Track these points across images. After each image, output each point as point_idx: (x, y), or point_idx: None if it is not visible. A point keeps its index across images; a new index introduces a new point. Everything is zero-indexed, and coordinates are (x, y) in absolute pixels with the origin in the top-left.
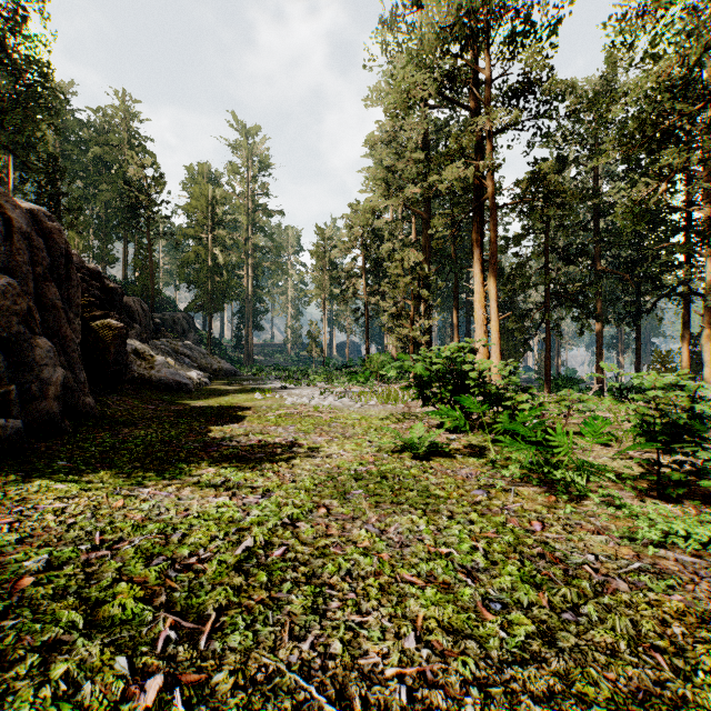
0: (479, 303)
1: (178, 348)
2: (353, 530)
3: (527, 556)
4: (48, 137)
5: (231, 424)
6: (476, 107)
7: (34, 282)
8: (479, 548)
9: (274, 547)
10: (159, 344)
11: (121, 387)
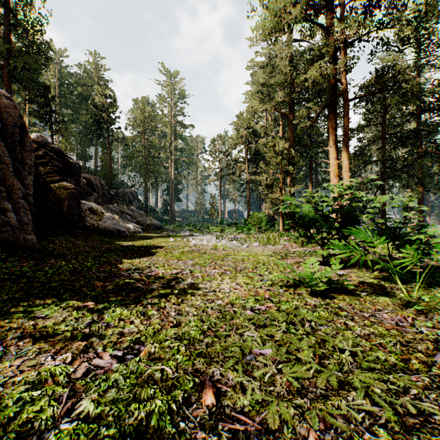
0: (334, 173)
1: (124, 210)
2: None
3: None
4: (51, 83)
5: (142, 258)
6: (331, 27)
7: None
8: None
9: None
10: (111, 207)
11: (74, 231)
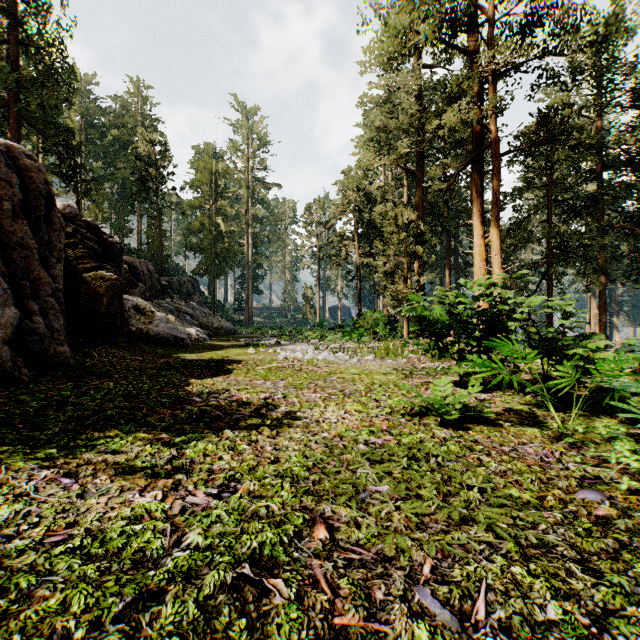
0: (479, 257)
1: (181, 307)
2: (393, 613)
3: None
4: (74, 123)
5: (215, 378)
6: (475, 52)
7: (3, 218)
8: None
9: None
10: (163, 303)
11: (116, 339)
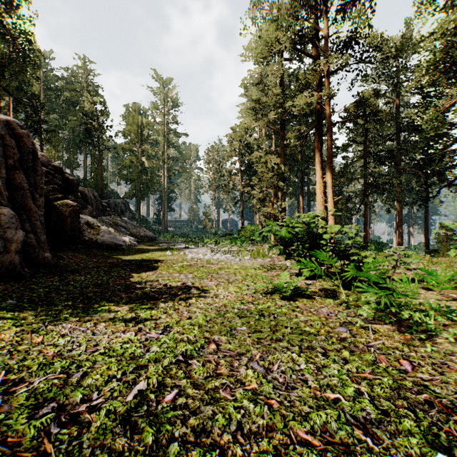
0: (319, 190)
1: (117, 222)
2: (240, 369)
3: (413, 403)
4: (36, 86)
5: (147, 272)
6: (317, 56)
7: (8, 170)
8: (363, 392)
9: (167, 389)
10: (105, 219)
11: (75, 246)
